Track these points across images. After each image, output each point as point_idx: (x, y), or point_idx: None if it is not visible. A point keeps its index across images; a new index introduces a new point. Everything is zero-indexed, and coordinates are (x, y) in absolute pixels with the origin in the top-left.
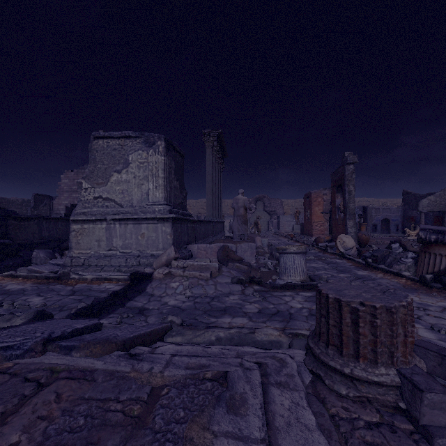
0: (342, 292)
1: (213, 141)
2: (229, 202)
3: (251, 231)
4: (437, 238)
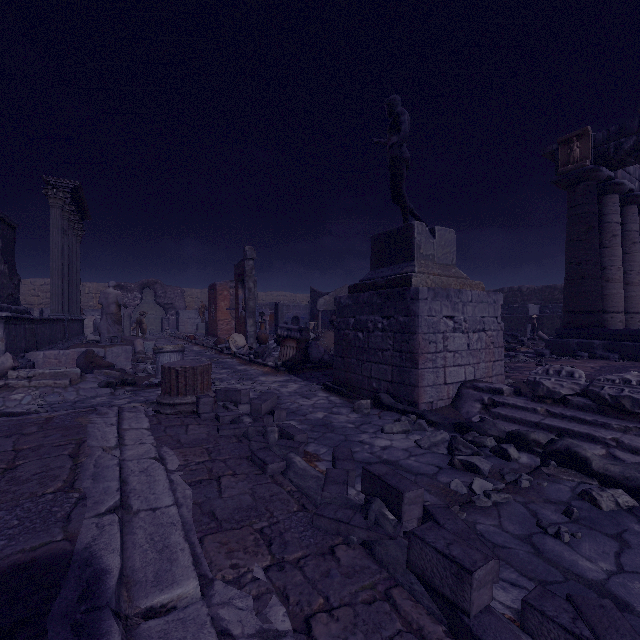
0: (175, 364)
1: (65, 198)
2: (93, 287)
3: (133, 333)
4: (288, 334)
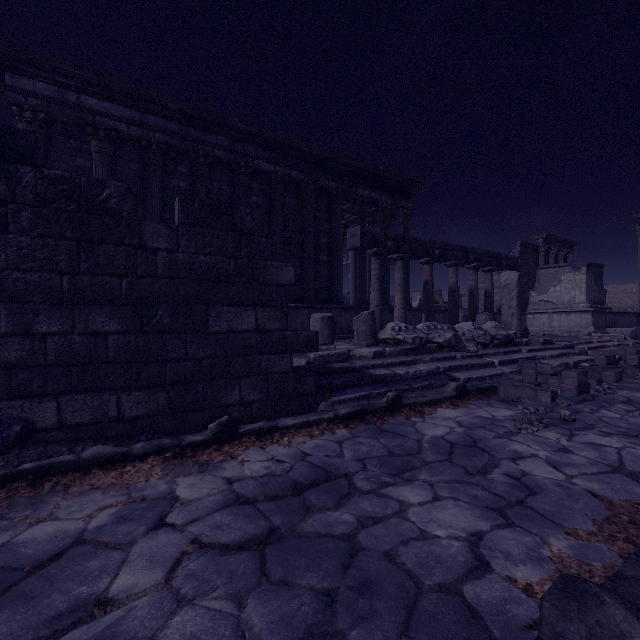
0: None
1: None
2: None
3: None
4: None
